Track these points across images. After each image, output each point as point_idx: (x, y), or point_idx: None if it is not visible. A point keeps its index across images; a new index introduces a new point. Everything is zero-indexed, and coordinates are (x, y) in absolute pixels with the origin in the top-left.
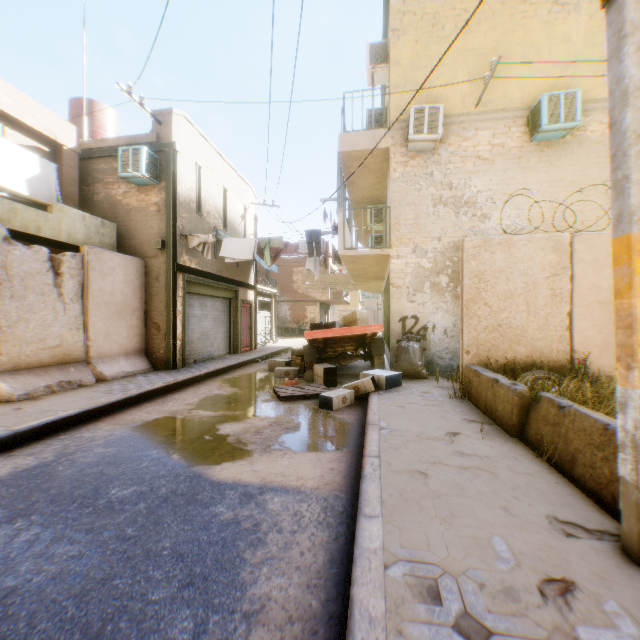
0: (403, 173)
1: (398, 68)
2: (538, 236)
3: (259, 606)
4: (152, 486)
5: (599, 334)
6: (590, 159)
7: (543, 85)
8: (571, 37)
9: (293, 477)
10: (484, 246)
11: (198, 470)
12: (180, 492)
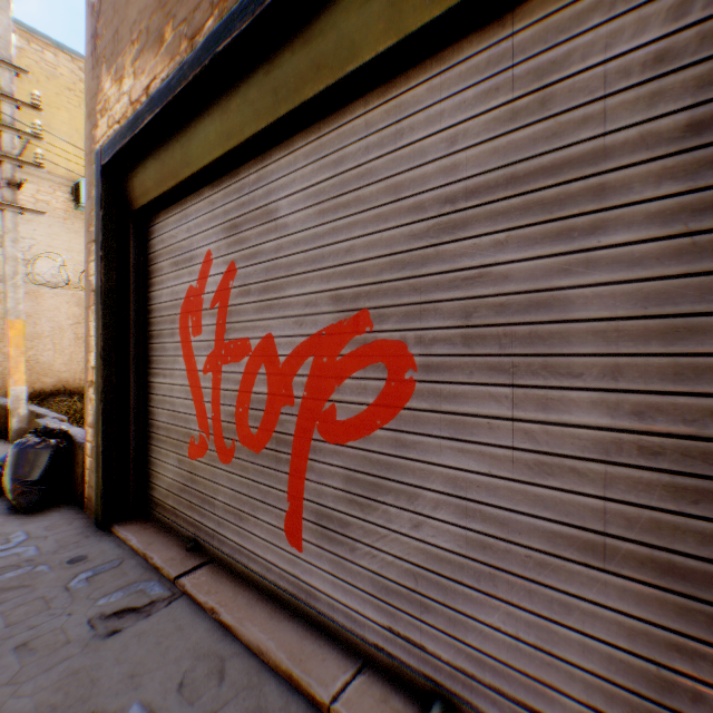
0: None
1: None
2: (66, 292)
3: None
4: None
5: None
6: None
7: None
8: None
9: None
10: None
11: None
12: None
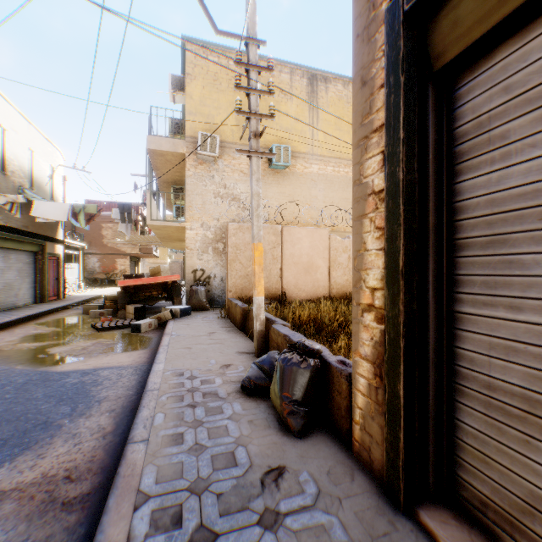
0: (195, 173)
1: (191, 100)
2: (267, 226)
3: (104, 398)
4: (11, 381)
5: (294, 279)
6: (298, 184)
7: (276, 137)
8: (289, 114)
9: (116, 363)
10: (239, 229)
11: (44, 370)
12: (36, 379)
